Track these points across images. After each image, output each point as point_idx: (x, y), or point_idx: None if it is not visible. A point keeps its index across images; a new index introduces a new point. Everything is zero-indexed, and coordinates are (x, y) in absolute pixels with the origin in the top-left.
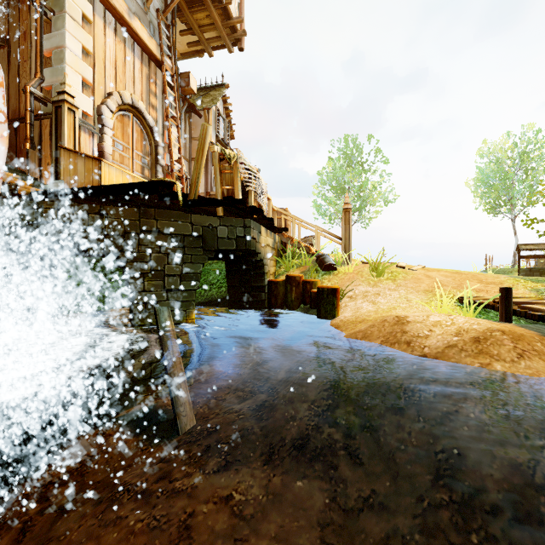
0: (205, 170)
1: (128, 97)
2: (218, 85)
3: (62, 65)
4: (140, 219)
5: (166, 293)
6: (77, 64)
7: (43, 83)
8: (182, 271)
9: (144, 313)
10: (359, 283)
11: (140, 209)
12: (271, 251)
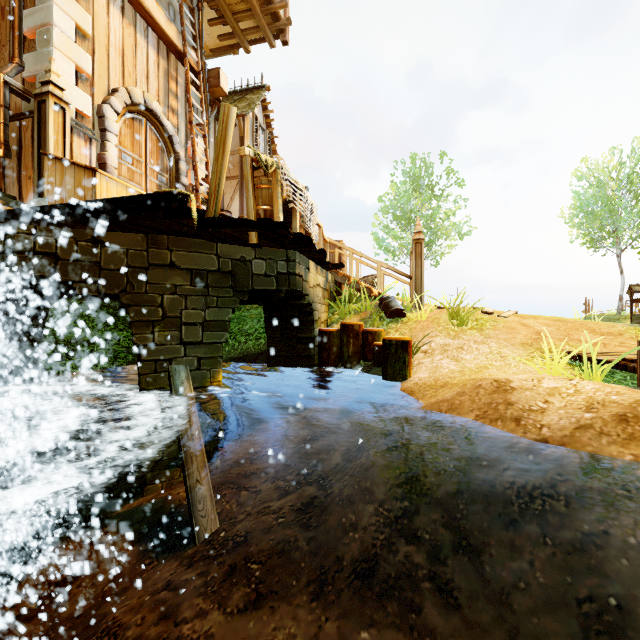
0: (240, 192)
1: (139, 95)
2: (256, 87)
3: (48, 48)
4: (148, 249)
5: (183, 347)
6: (70, 48)
7: (25, 72)
8: (205, 318)
9: (153, 374)
10: (436, 334)
11: (148, 236)
12: (322, 293)
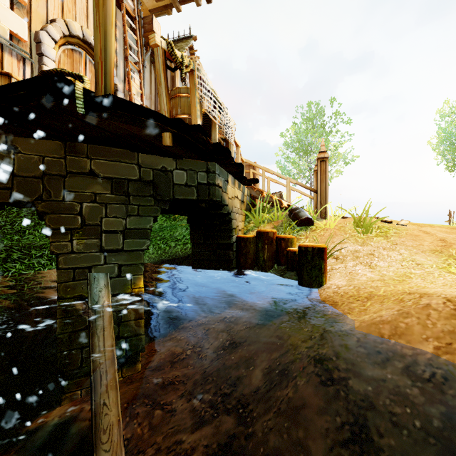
0: None
1: (77, 29)
2: (185, 37)
3: None
4: (65, 156)
5: (103, 255)
6: None
7: None
8: (126, 226)
9: (72, 282)
10: (344, 241)
11: (65, 144)
12: (239, 204)
